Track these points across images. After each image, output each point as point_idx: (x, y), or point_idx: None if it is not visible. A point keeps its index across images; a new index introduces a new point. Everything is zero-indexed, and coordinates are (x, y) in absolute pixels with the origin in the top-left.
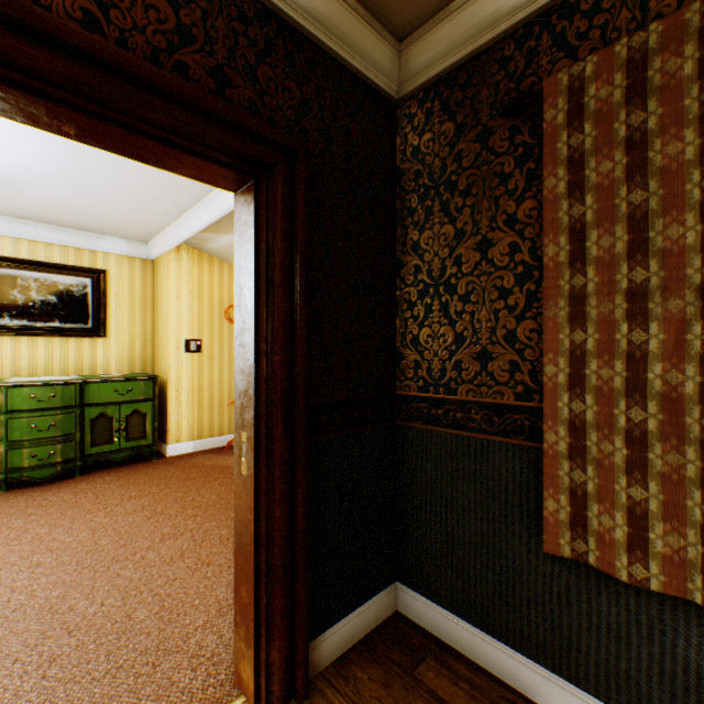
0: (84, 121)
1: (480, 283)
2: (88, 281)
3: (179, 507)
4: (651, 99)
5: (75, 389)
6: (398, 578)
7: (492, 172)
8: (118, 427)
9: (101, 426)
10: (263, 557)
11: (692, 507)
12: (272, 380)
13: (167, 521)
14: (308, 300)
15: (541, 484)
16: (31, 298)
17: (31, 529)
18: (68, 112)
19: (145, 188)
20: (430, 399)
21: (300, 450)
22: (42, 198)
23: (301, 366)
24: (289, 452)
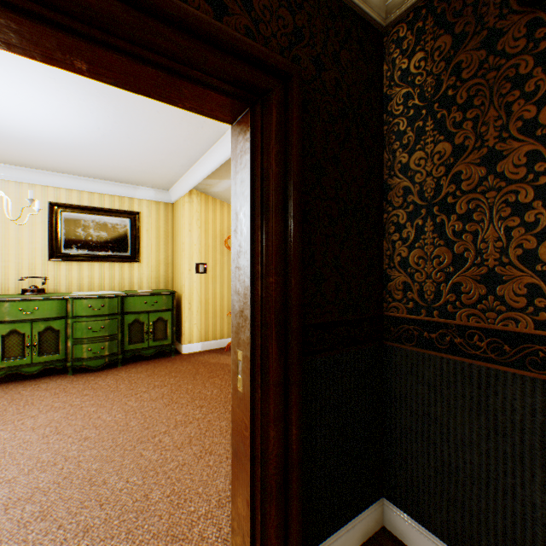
0: (91, 51)
1: (485, 199)
2: (128, 220)
3: (189, 398)
4: None
5: (117, 301)
6: (385, 494)
7: (501, 77)
8: (147, 330)
9: (136, 329)
10: (257, 474)
11: None
12: (266, 301)
13: (180, 410)
14: (301, 223)
15: None
16: (90, 234)
17: (84, 407)
18: (75, 42)
19: (165, 145)
20: (421, 322)
21: (294, 372)
22: (95, 159)
23: (295, 288)
24: (283, 373)
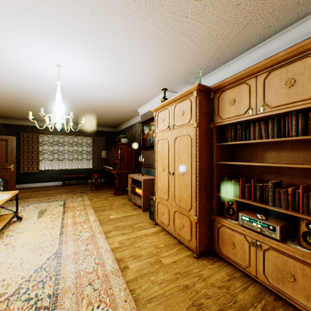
0: None
1: None
2: None
3: None
4: (30, 138)
5: None
6: None
7: None
8: None
9: None
10: None
11: (32, 166)
12: None
13: None
14: None
15: (20, 168)
16: None
17: None
18: None
19: None
20: None
21: None
22: None
23: None
24: None
